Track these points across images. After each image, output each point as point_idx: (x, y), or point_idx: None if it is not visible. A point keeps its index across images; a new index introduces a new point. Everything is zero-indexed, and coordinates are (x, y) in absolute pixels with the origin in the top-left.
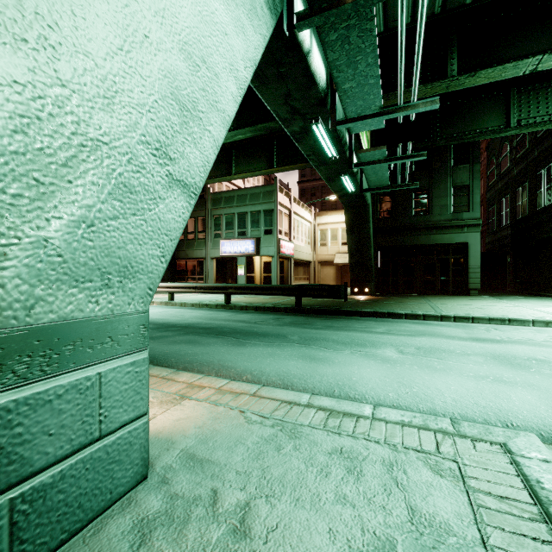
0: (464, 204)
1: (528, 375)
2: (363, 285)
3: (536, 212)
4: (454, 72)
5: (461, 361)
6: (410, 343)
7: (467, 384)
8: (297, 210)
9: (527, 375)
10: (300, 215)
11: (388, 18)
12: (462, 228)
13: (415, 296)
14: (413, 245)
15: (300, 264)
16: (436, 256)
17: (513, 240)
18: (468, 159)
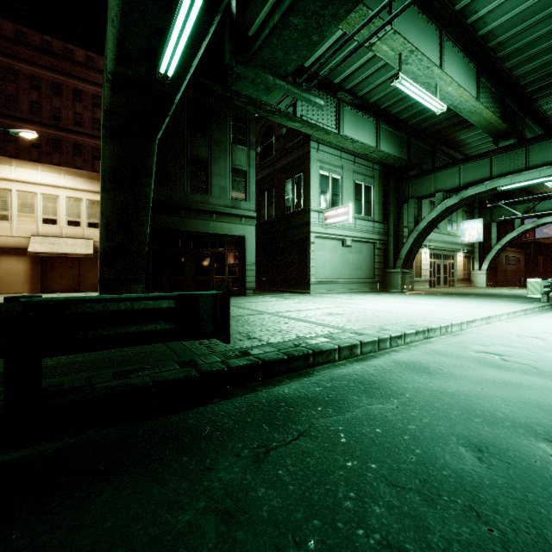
0: (242, 192)
1: None
2: (127, 288)
3: (286, 216)
4: None
5: None
6: None
7: None
8: None
9: None
10: None
11: None
12: (241, 219)
13: None
14: (187, 232)
15: None
16: (211, 249)
17: (258, 240)
18: (246, 142)
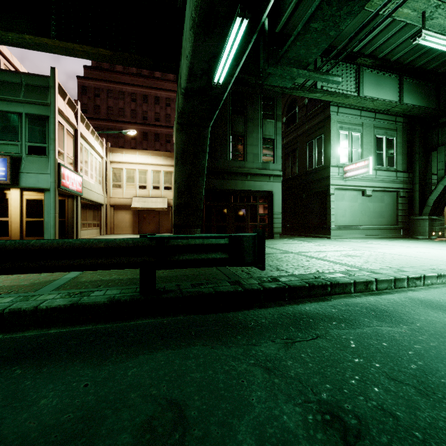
0: (270, 156)
1: None
2: (190, 231)
3: (308, 172)
4: None
5: None
6: None
7: None
8: (86, 135)
9: None
10: (90, 142)
11: None
12: (270, 178)
13: None
14: (229, 190)
15: (89, 206)
16: (246, 202)
17: (283, 194)
18: (274, 116)
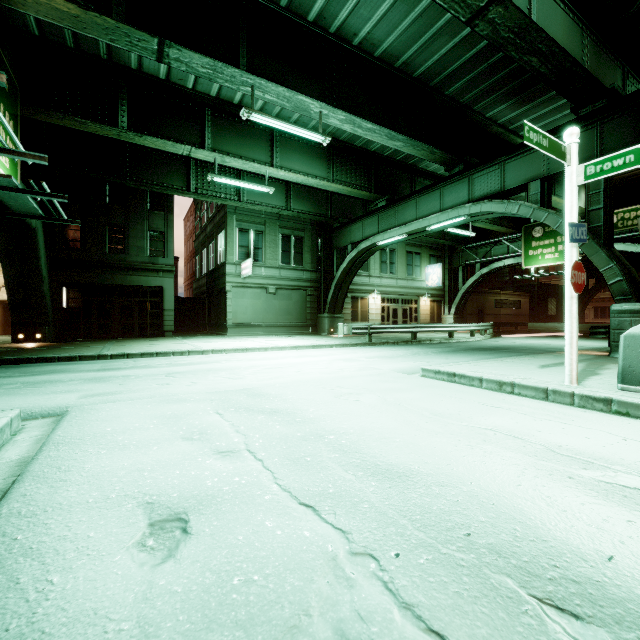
0: (160, 250)
1: (98, 385)
2: (33, 329)
3: (218, 267)
4: (125, 124)
5: (56, 386)
6: (22, 381)
7: (32, 398)
8: None
9: (98, 385)
10: None
11: (44, 27)
12: (159, 273)
13: (106, 340)
14: (109, 284)
15: None
16: (135, 298)
17: (208, 288)
18: (164, 208)
